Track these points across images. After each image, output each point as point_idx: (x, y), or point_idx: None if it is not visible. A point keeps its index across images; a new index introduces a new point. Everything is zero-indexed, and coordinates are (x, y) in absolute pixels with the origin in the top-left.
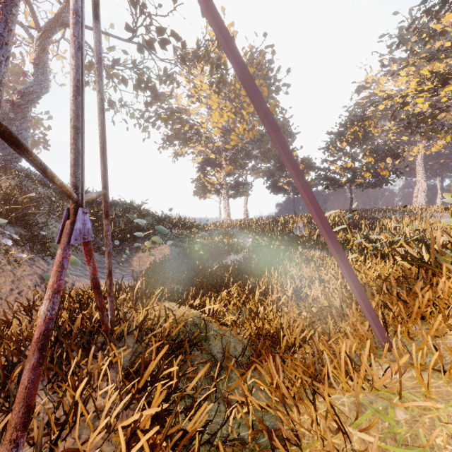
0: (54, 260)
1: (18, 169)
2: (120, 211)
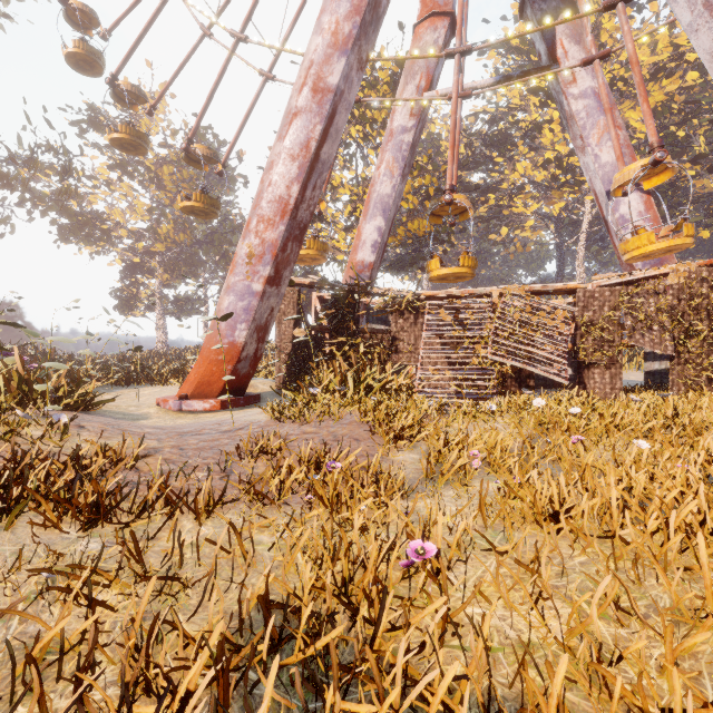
0: None
1: None
2: None
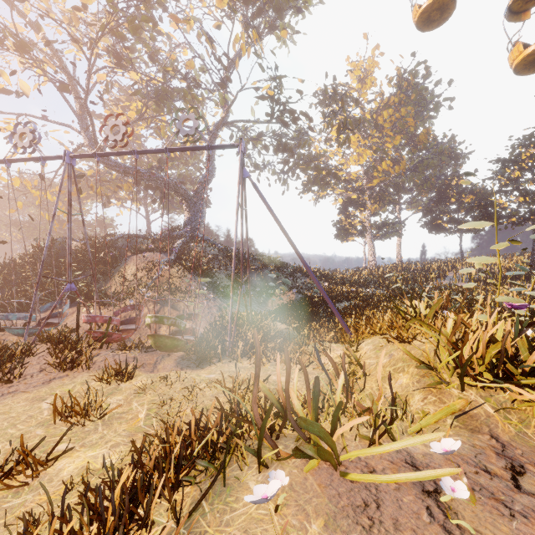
0: (224, 299)
1: (199, 237)
2: (261, 265)
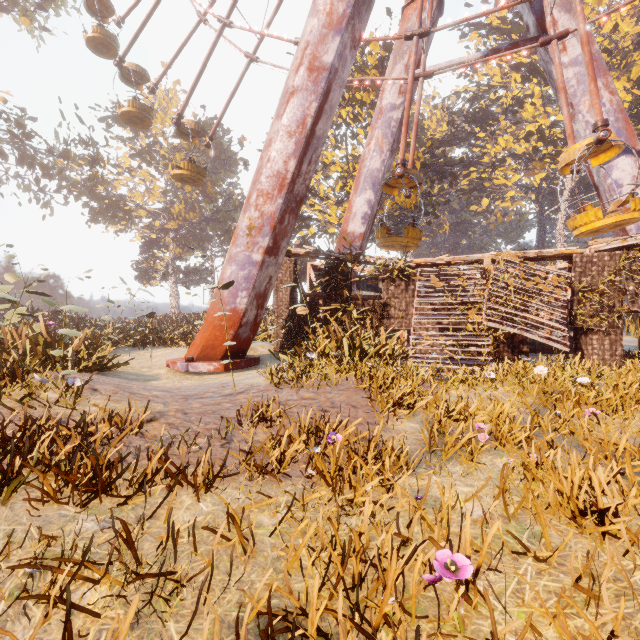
0: None
1: None
2: None
